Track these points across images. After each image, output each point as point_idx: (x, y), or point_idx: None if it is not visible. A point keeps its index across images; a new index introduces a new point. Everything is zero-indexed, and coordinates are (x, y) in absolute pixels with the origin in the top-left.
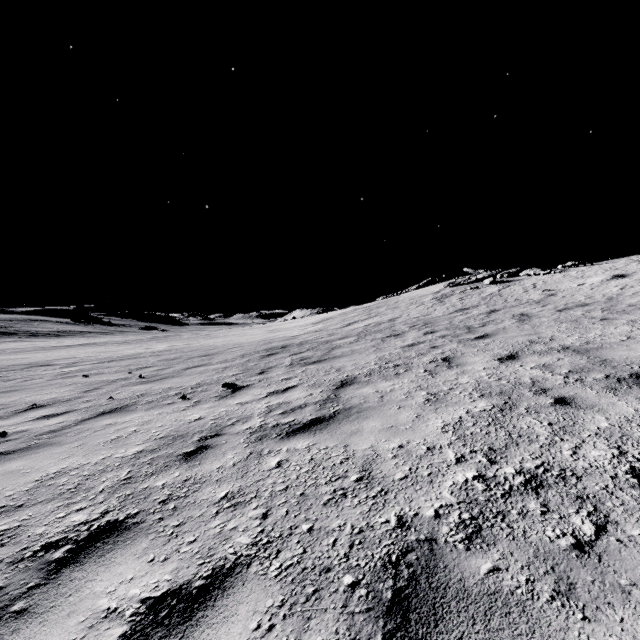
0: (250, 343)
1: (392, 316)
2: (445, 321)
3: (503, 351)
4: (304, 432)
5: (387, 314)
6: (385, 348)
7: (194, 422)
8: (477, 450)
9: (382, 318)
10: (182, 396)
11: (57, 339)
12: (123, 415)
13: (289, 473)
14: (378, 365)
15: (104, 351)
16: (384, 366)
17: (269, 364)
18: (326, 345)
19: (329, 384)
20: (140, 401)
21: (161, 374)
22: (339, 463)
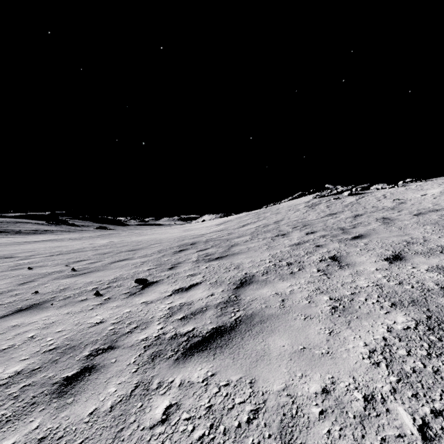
0: (168, 240)
1: (276, 219)
2: (320, 223)
3: (385, 251)
4: (202, 350)
5: (272, 218)
6: (276, 246)
7: (94, 327)
8: (442, 410)
9: (269, 221)
10: (96, 292)
11: (33, 236)
12: (34, 314)
13: (176, 439)
14: (272, 263)
15: (59, 246)
16: (278, 264)
17: (179, 259)
18: (226, 243)
19: (229, 282)
20: (58, 296)
21: (90, 267)
22: (246, 422)
